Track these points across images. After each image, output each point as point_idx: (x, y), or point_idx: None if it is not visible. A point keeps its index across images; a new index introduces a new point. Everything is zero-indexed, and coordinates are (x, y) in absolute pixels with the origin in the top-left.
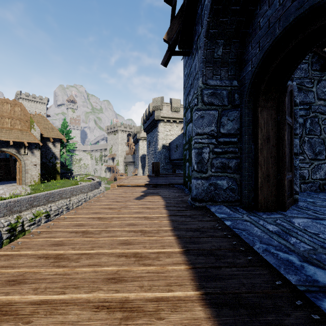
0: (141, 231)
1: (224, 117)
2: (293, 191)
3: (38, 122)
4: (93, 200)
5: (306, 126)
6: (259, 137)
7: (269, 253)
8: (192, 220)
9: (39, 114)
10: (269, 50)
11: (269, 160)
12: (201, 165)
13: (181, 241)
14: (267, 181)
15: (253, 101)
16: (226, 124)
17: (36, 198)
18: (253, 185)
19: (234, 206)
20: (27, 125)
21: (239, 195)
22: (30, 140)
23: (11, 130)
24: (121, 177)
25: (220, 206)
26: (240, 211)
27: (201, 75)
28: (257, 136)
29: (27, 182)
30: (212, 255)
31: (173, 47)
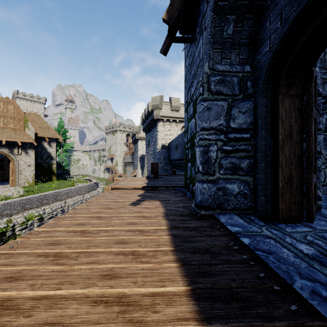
0: (133, 252)
1: (234, 109)
2: (316, 196)
3: (33, 121)
4: (81, 206)
5: (322, 122)
6: (279, 131)
7: (321, 299)
8: (198, 235)
9: (34, 113)
10: (298, 18)
11: (291, 160)
12: (208, 166)
13: (186, 271)
14: (290, 185)
15: (272, 88)
16: (237, 116)
17: (28, 200)
18: (271, 190)
19: (247, 214)
20: (20, 123)
21: (252, 202)
22: (24, 139)
23: (4, 129)
24: (118, 178)
25: (230, 215)
26: (256, 222)
27: (208, 58)
28: (278, 130)
29: (20, 183)
30: (234, 300)
31: (173, 32)
